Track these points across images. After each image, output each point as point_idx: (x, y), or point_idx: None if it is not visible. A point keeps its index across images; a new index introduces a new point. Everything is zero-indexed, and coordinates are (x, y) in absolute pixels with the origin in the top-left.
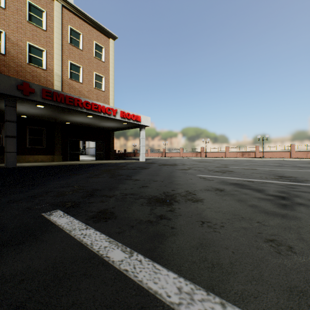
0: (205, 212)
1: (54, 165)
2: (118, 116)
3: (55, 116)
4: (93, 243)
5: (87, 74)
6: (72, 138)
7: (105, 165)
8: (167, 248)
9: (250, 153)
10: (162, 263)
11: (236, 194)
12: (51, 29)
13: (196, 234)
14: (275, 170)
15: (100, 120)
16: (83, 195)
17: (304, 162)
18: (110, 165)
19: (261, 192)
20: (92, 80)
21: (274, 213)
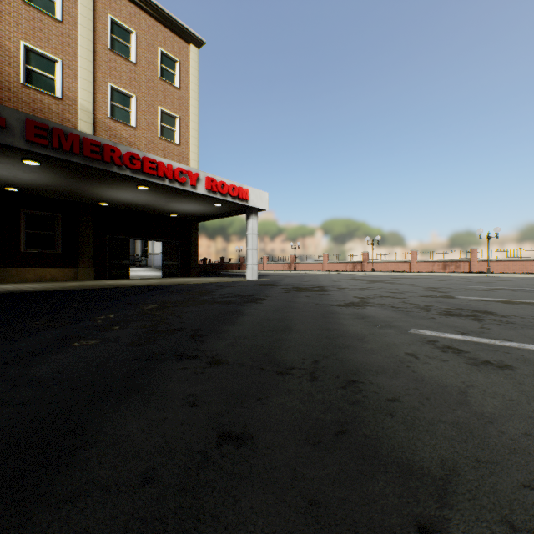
0: None
1: (55, 291)
2: (202, 189)
3: (76, 189)
4: None
5: (146, 111)
6: (115, 235)
7: (168, 289)
8: None
9: (460, 263)
10: None
11: None
12: (71, 20)
13: None
14: None
15: (166, 198)
16: None
17: None
18: (178, 290)
19: None
20: (156, 122)
21: None
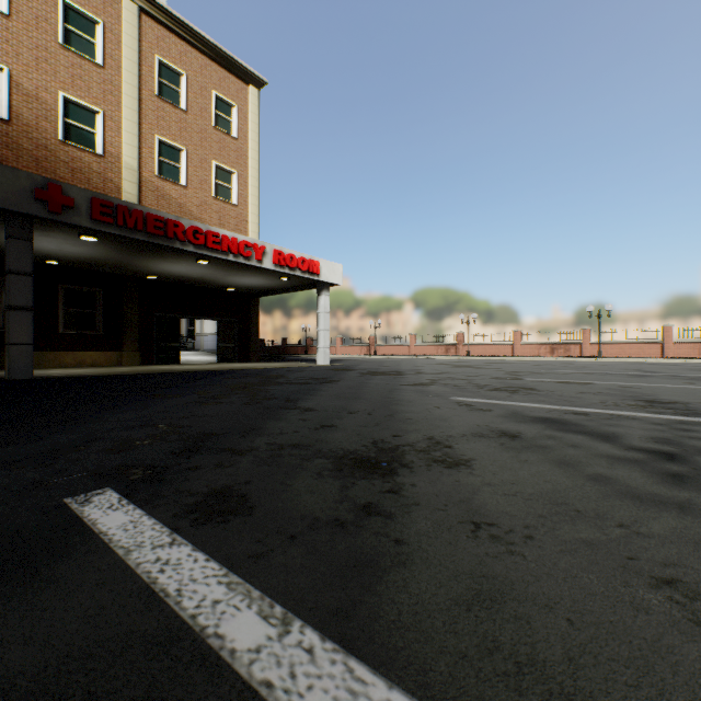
0: (479, 497)
1: (119, 375)
2: (269, 263)
3: (125, 262)
4: (183, 591)
5: (198, 167)
6: (163, 313)
7: (237, 374)
8: (385, 608)
9: (570, 346)
10: (374, 658)
11: (552, 448)
12: (114, 64)
13: (463, 562)
14: (634, 387)
15: (226, 272)
16: (176, 450)
17: (696, 366)
18: (248, 374)
19: (613, 441)
20: (210, 179)
21: (658, 499)
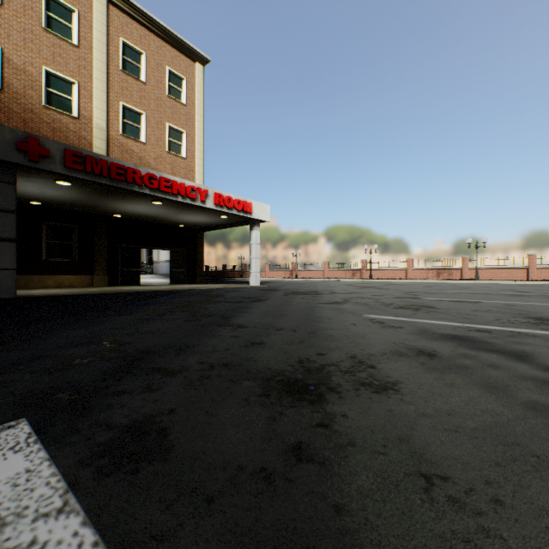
0: (419, 434)
1: (87, 294)
2: (211, 203)
3: (95, 203)
4: None
5: (155, 127)
6: (126, 244)
7: (184, 293)
8: None
9: (453, 271)
10: None
11: (472, 368)
12: (87, 44)
13: None
14: (517, 305)
15: (176, 211)
16: (110, 370)
17: None
18: (193, 293)
19: (528, 361)
20: (164, 137)
21: None
